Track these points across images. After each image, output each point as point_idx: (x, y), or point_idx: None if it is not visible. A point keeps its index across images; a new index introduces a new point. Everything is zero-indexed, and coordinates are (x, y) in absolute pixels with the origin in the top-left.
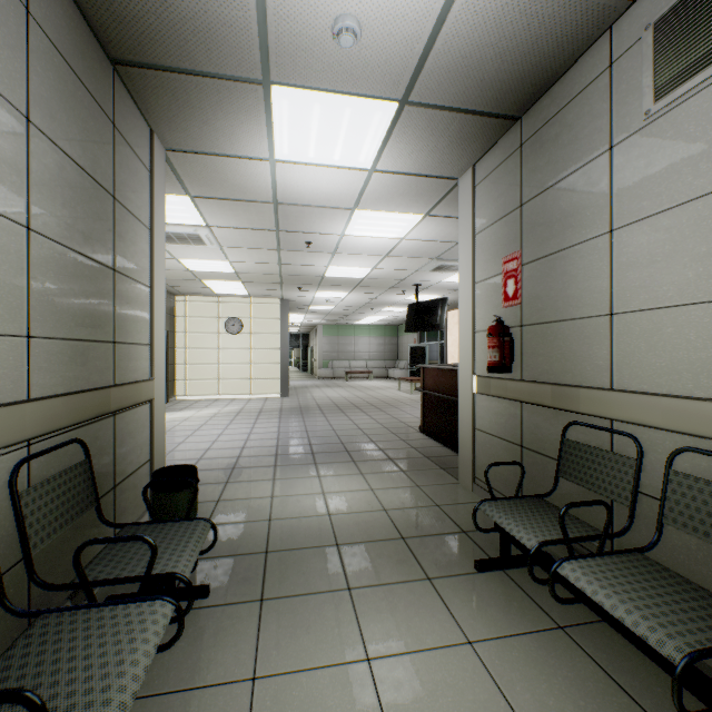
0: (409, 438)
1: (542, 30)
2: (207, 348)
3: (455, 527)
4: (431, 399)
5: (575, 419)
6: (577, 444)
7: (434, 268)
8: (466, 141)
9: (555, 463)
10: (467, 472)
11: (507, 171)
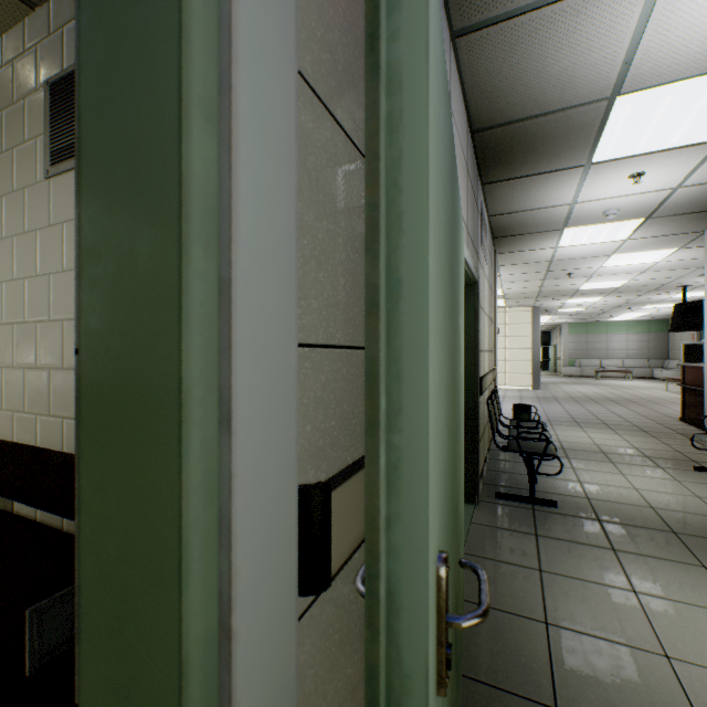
0: (666, 423)
1: None
2: None
3: (687, 459)
4: (689, 393)
5: None
6: None
7: (700, 274)
8: (702, 219)
9: None
10: None
11: None
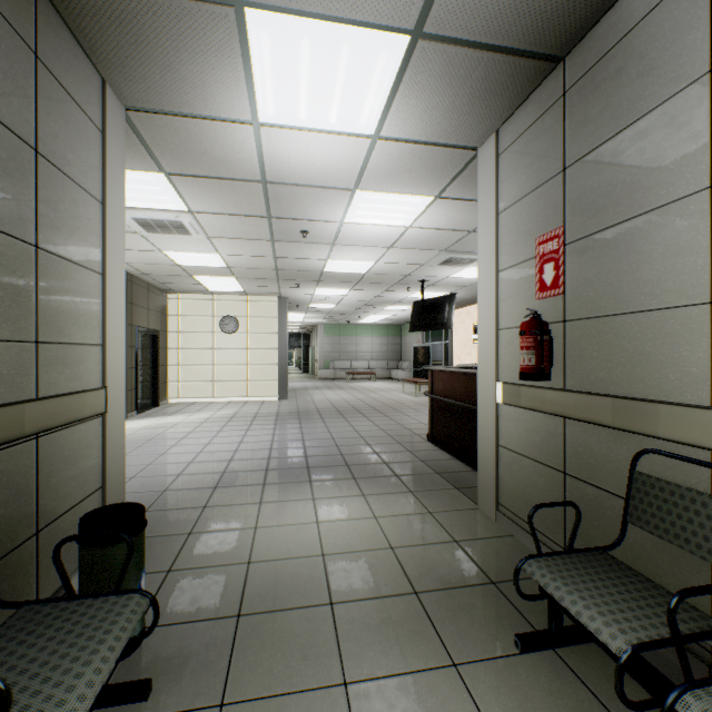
0: (417, 449)
1: None
2: (201, 349)
3: (481, 576)
4: (440, 406)
5: (649, 445)
6: (658, 481)
7: (442, 262)
8: (492, 95)
9: (617, 500)
10: (489, 496)
11: (544, 130)
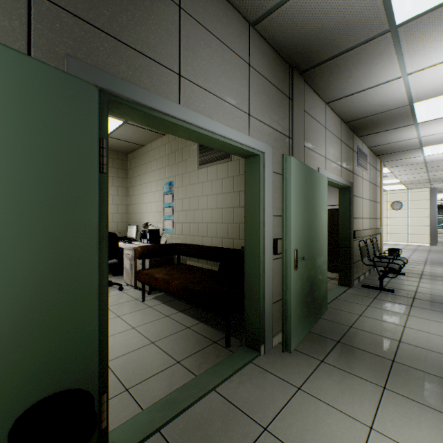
0: None
1: None
2: None
3: None
4: None
5: None
6: None
7: None
8: None
9: None
10: None
11: None
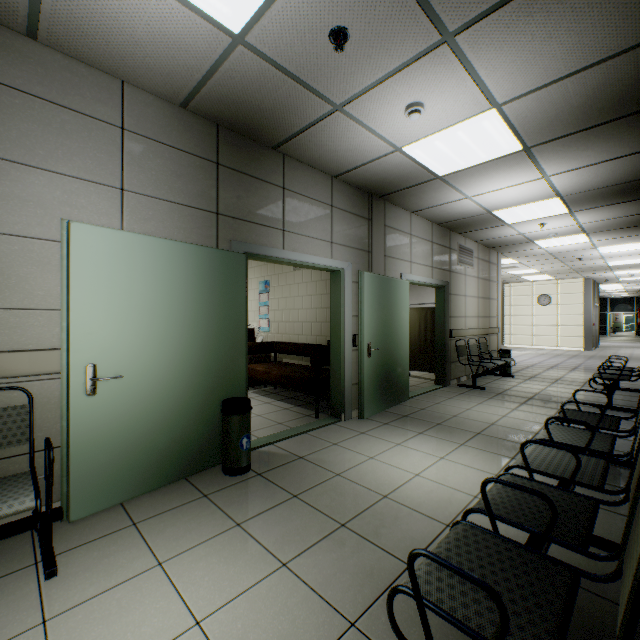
0: None
1: (621, 220)
2: (524, 315)
3: None
4: None
5: None
6: None
7: None
8: (630, 230)
9: None
10: None
11: None
